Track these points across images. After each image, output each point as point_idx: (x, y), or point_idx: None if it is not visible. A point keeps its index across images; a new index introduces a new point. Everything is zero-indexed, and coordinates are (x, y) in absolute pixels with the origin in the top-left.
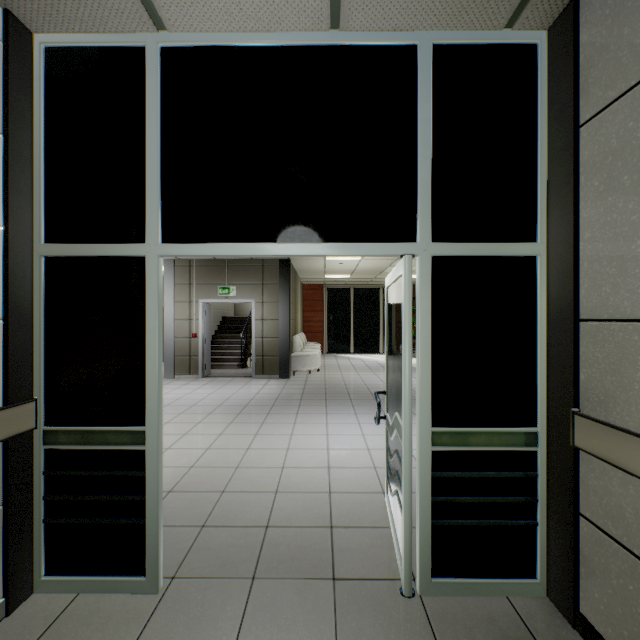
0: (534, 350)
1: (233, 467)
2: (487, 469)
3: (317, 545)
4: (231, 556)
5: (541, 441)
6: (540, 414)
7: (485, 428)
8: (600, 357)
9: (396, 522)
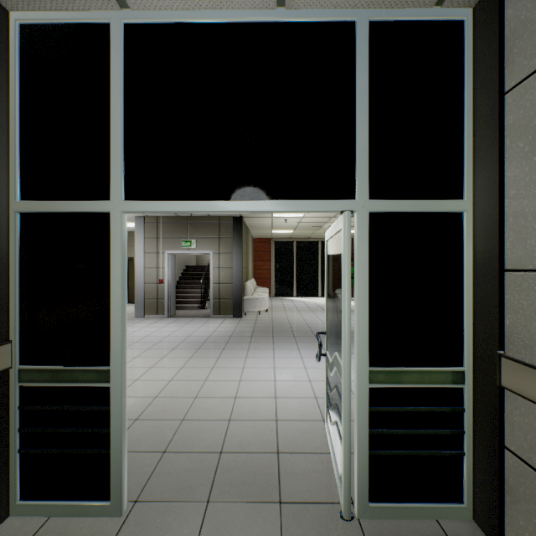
0: (461, 297)
1: (192, 397)
2: (418, 404)
3: (265, 470)
4: (188, 480)
5: (468, 379)
6: (467, 355)
7: (417, 367)
8: (525, 304)
9: (336, 449)
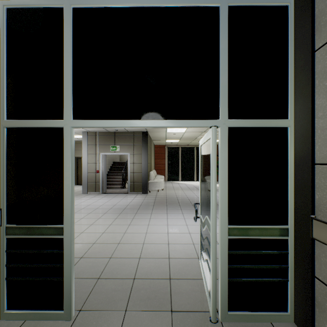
0: (286, 181)
1: (116, 243)
2: (259, 249)
3: (162, 290)
4: (113, 297)
5: (290, 233)
6: (290, 218)
7: (258, 226)
8: None
9: (206, 277)
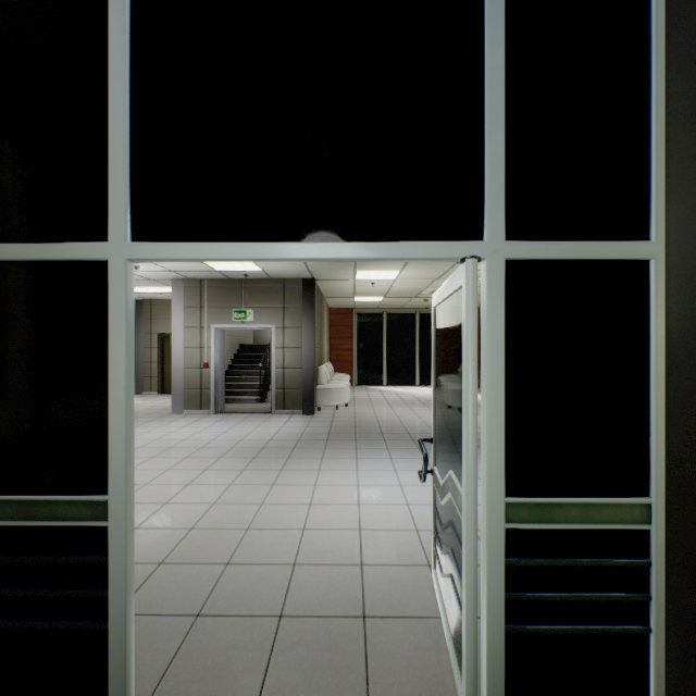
0: (646, 390)
1: (242, 529)
2: (581, 555)
3: (345, 645)
4: (231, 663)
5: (657, 517)
6: (655, 479)
7: (578, 498)
8: None
9: (450, 615)
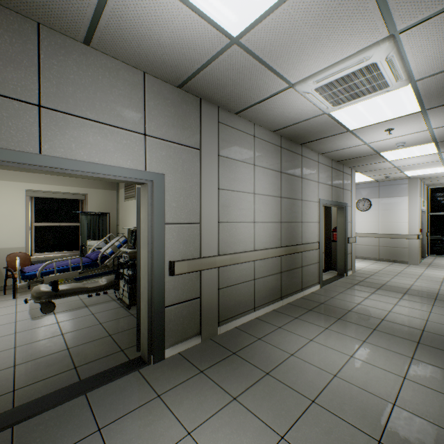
0: None
1: None
2: None
3: None
4: None
5: None
6: None
7: None
8: None
9: None
